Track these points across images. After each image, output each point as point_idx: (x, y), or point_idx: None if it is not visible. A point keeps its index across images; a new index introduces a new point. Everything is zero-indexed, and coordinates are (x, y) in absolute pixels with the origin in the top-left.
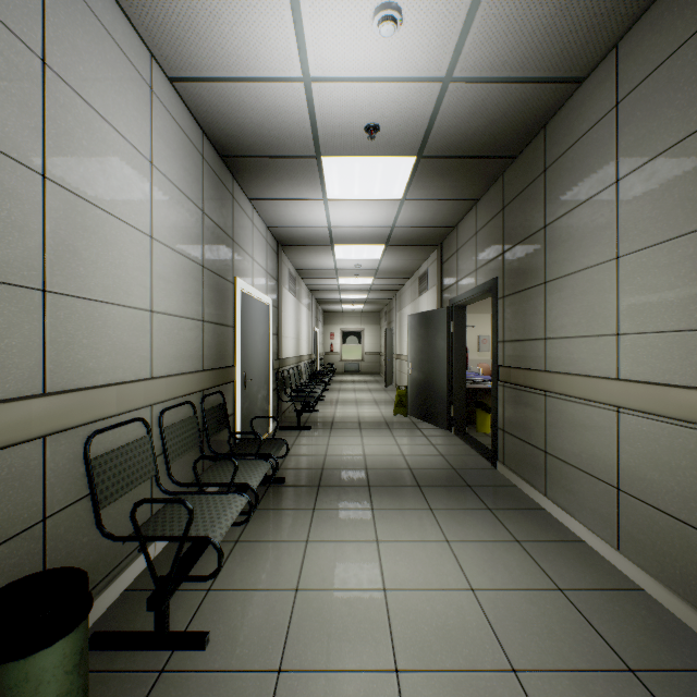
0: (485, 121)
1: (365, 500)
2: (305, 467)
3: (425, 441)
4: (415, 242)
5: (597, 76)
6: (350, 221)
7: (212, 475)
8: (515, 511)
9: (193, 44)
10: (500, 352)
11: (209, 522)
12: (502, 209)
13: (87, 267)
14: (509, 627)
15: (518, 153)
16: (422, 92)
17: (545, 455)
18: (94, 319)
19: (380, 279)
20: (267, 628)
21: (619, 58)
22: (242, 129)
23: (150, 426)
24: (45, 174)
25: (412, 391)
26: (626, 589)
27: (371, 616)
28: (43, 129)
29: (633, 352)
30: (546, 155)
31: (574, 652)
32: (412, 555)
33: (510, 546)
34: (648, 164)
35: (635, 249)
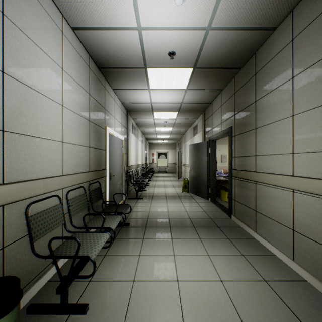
0: (226, 50)
1: (168, 234)
2: (139, 218)
3: (197, 205)
4: (192, 110)
5: (282, 26)
6: (161, 100)
7: (93, 222)
8: (241, 239)
9: (82, 9)
10: (233, 162)
11: (89, 247)
12: (234, 94)
13: (27, 119)
14: (240, 301)
15: (242, 66)
16: (196, 35)
17: (255, 212)
18: (31, 145)
19: (175, 128)
20: (118, 302)
21: (293, 16)
22: (108, 54)
23: (62, 199)
24: (3, 71)
25: (190, 181)
26: (298, 280)
27: (171, 295)
28: (2, 47)
29: (301, 162)
30: (256, 66)
31: (274, 315)
32: (191, 263)
33: (239, 257)
34: (309, 68)
35: (302, 111)
